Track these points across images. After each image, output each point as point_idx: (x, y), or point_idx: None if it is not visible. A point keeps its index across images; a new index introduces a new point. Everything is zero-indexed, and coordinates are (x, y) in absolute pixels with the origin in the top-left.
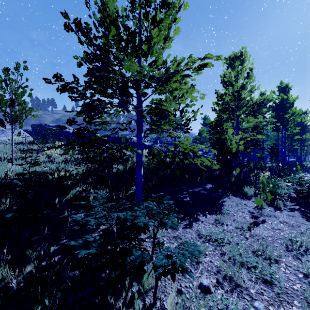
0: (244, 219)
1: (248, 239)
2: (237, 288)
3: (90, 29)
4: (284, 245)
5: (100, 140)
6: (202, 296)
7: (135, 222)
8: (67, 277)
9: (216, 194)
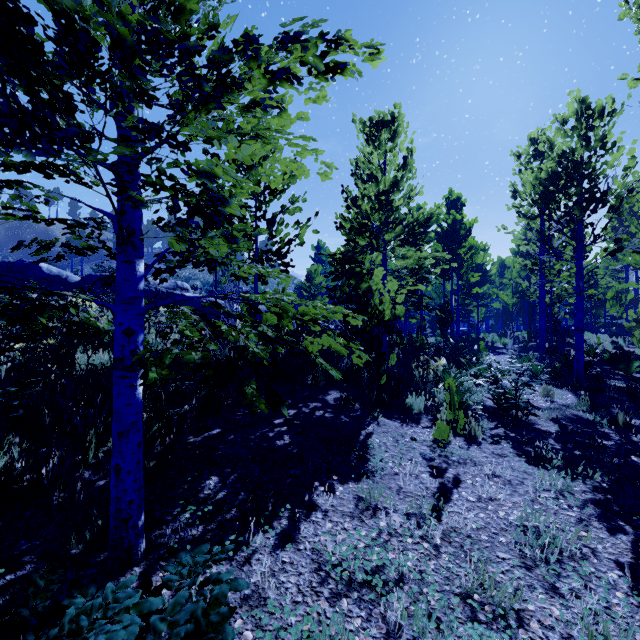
0: (419, 481)
1: (441, 549)
2: None
3: None
4: (517, 551)
5: None
6: None
7: None
8: None
9: (350, 418)
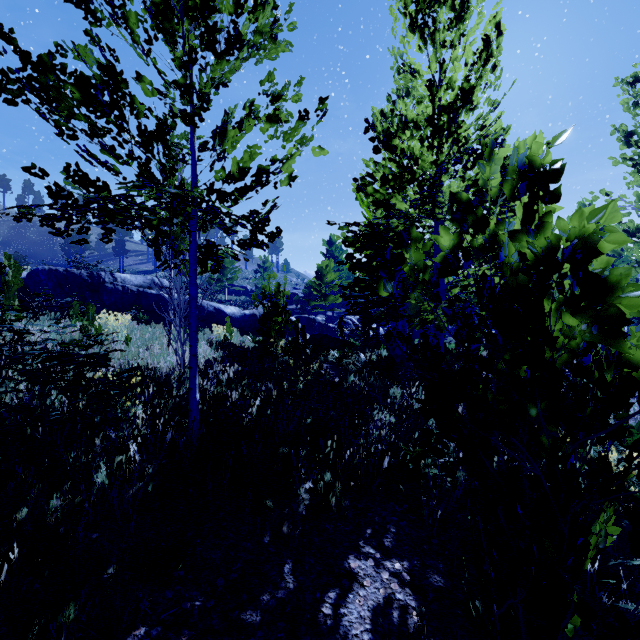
0: None
1: None
2: None
3: None
4: None
5: None
6: None
7: None
8: None
9: None
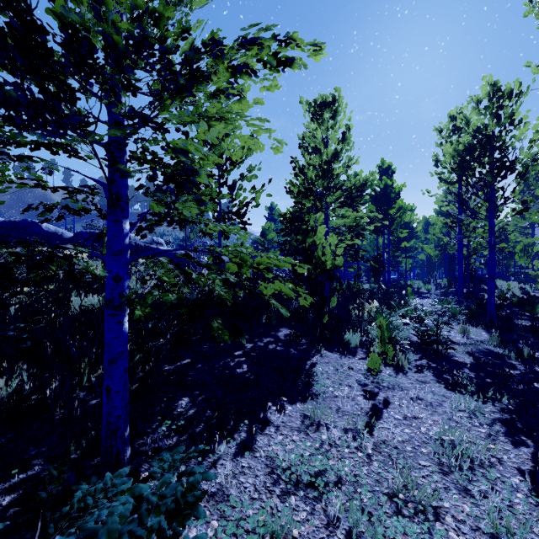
0: (355, 403)
1: (373, 457)
2: None
3: None
4: (436, 459)
5: None
6: None
7: None
8: None
9: (298, 351)
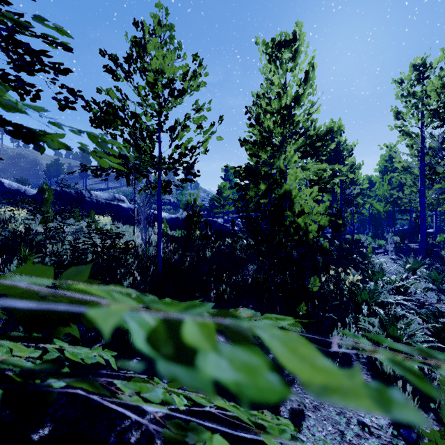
0: None
1: None
2: None
3: None
4: None
5: None
6: None
7: None
8: None
9: None
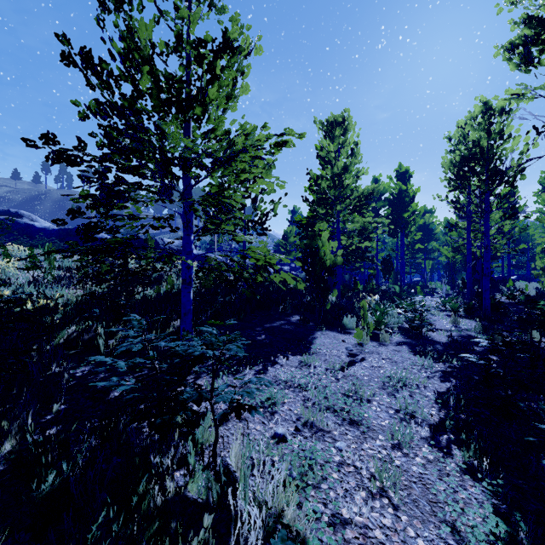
0: (339, 358)
1: (340, 380)
2: (319, 433)
3: (111, 71)
4: (381, 383)
5: (123, 244)
6: (276, 446)
7: (189, 351)
8: (78, 450)
9: (305, 329)
